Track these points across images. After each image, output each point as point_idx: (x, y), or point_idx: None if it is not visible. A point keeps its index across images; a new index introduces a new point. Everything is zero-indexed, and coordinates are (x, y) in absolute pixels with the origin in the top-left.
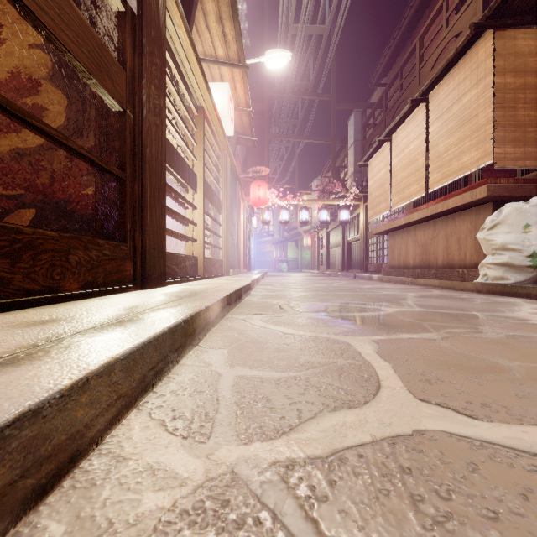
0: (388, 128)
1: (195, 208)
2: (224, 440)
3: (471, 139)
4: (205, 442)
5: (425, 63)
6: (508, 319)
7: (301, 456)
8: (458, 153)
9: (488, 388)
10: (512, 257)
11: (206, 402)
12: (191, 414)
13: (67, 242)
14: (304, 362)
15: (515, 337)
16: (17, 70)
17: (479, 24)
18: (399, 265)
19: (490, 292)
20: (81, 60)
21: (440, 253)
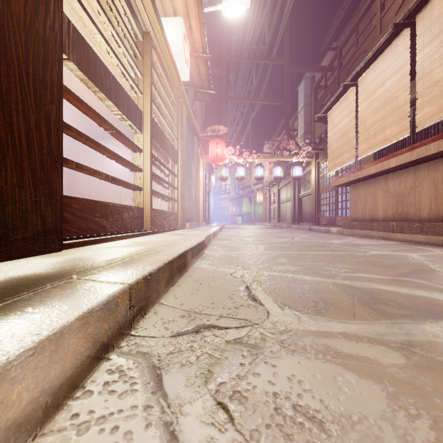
0: (356, 69)
1: (140, 150)
2: None
3: None
4: None
5: (388, 9)
6: None
7: None
8: None
9: None
10: None
11: None
12: None
13: None
14: None
15: None
16: None
17: None
18: (364, 218)
19: None
20: None
21: (425, 204)
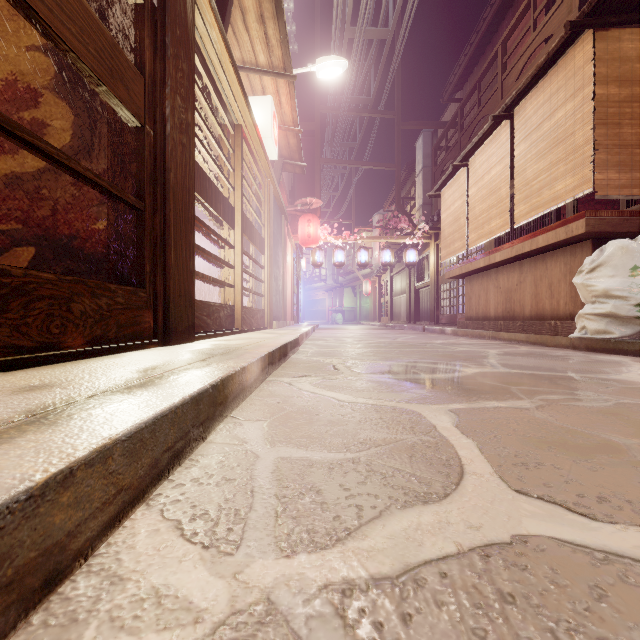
0: (465, 151)
1: (232, 247)
2: (258, 551)
3: (567, 163)
4: (233, 554)
5: (509, 73)
6: (616, 382)
7: (362, 576)
8: (550, 180)
9: (604, 475)
10: (616, 306)
11: (237, 494)
12: (216, 513)
13: (69, 286)
14: (364, 438)
15: (628, 406)
16: (12, 78)
17: (576, 23)
18: (478, 316)
19: (589, 348)
20: (88, 62)
21: (528, 302)
